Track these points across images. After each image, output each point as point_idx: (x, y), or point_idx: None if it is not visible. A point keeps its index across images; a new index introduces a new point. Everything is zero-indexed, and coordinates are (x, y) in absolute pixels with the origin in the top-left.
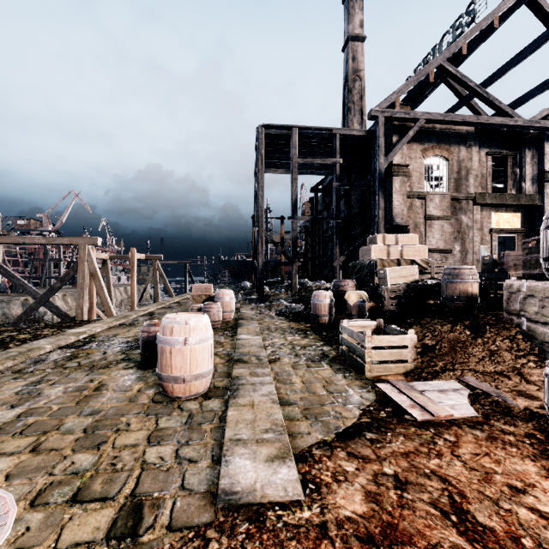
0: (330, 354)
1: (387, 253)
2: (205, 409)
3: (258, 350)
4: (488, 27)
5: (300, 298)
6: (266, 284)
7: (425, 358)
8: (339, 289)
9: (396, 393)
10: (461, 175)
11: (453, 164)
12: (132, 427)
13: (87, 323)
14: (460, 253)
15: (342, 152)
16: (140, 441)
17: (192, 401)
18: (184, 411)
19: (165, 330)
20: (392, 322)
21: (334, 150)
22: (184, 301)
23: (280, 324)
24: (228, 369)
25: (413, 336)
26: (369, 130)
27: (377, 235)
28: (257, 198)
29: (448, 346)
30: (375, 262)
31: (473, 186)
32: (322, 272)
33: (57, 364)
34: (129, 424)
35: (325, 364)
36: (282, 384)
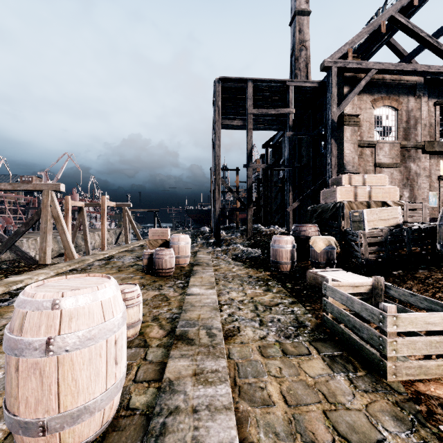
0: (307, 322)
1: (354, 195)
2: None
3: (211, 315)
4: None
5: (256, 243)
6: (223, 229)
7: None
8: (300, 234)
9: None
10: (409, 124)
11: (402, 114)
12: None
13: (41, 268)
14: (409, 199)
15: (294, 106)
16: None
17: None
18: None
19: (13, 319)
20: (372, 274)
21: (287, 101)
22: None
23: (238, 271)
24: (164, 354)
25: None
26: (321, 82)
27: (342, 175)
28: (214, 148)
29: None
30: (341, 205)
31: (421, 135)
32: (274, 218)
33: None
34: None
35: (307, 344)
36: (248, 404)
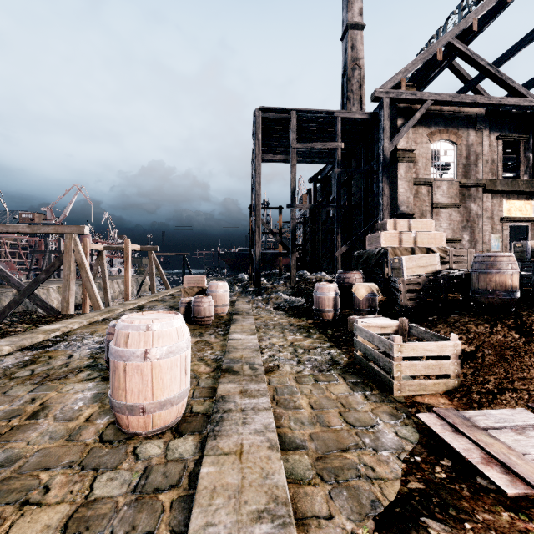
0: (341, 360)
1: (399, 241)
2: (171, 457)
3: (253, 355)
4: (500, 2)
5: (300, 291)
6: (264, 276)
7: (466, 370)
8: (344, 281)
9: (451, 432)
10: (470, 160)
11: (461, 149)
12: (50, 496)
13: (69, 318)
14: (469, 243)
15: (343, 138)
16: (49, 532)
17: (156, 439)
18: (140, 460)
19: (118, 338)
20: (410, 320)
21: (335, 134)
22: (178, 293)
23: (279, 320)
24: (213, 382)
25: (456, 343)
26: (372, 113)
27: (387, 220)
28: (254, 185)
29: (493, 353)
30: (385, 251)
31: (482, 172)
32: (322, 263)
33: (5, 373)
34: (48, 488)
35: (337, 375)
36: (283, 409)
